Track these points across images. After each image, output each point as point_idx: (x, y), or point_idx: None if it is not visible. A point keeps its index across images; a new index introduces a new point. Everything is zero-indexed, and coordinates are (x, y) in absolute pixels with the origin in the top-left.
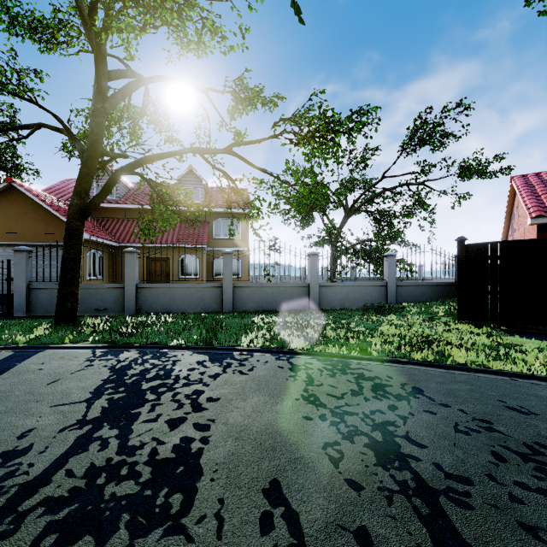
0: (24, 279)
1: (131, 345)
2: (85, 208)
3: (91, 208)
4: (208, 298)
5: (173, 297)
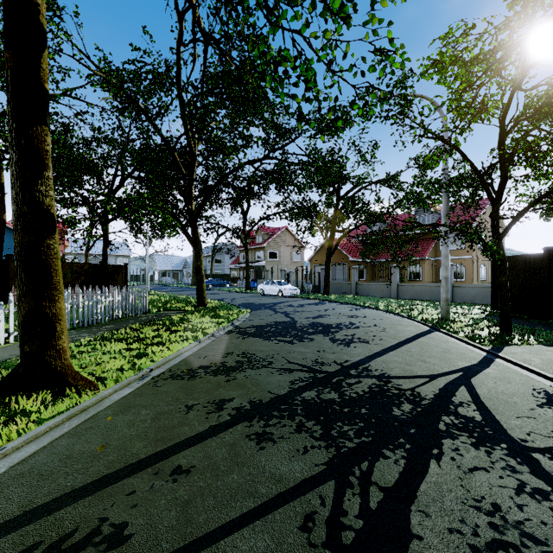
0: (323, 279)
1: (330, 300)
2: (330, 254)
3: (332, 254)
4: (385, 290)
5: (370, 289)
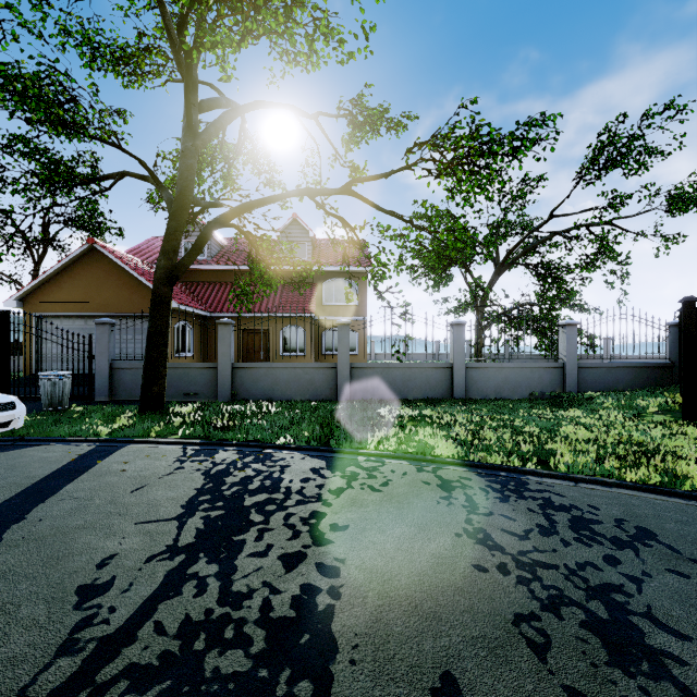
0: (106, 356)
1: (227, 442)
2: (174, 271)
3: (180, 271)
4: (318, 382)
5: (275, 379)
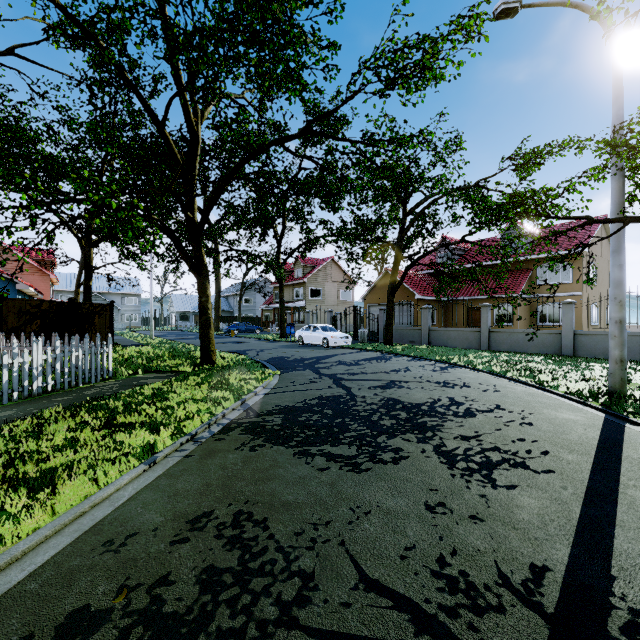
0: (382, 323)
1: (395, 353)
2: (394, 289)
3: (396, 289)
4: (471, 339)
5: (448, 336)
